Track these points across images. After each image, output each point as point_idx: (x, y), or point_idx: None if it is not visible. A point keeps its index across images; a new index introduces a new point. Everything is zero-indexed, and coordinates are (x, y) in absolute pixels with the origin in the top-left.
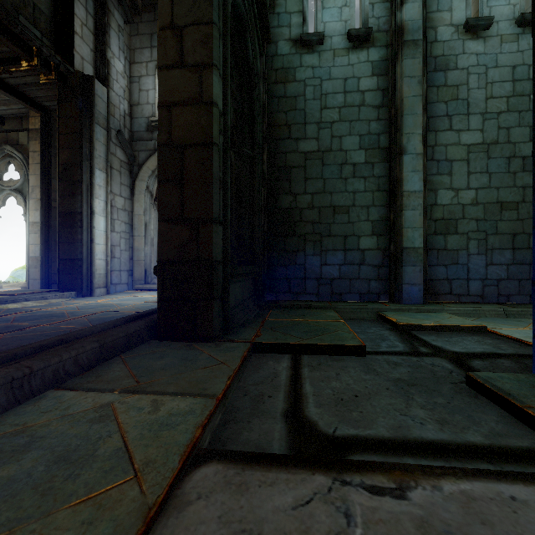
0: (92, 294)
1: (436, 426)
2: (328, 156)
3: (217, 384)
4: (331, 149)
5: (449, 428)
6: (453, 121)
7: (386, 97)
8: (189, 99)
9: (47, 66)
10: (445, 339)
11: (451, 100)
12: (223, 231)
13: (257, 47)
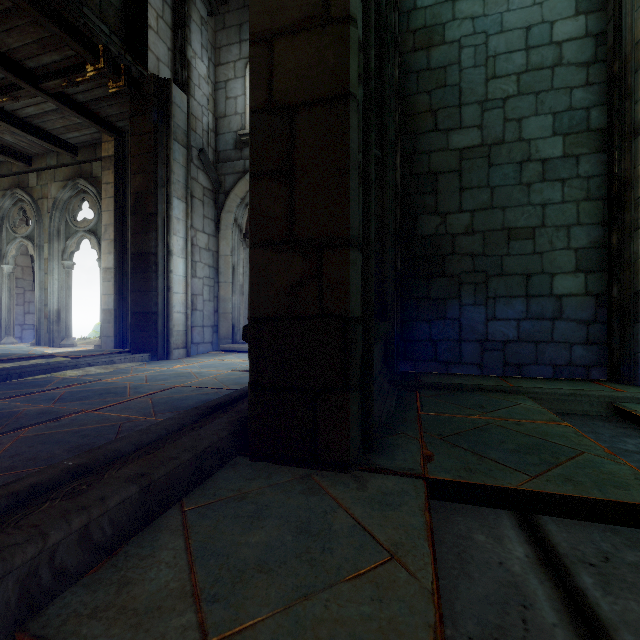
0: (169, 357)
1: None
2: (499, 152)
3: None
4: (503, 140)
5: None
6: None
7: (602, 46)
8: (304, 19)
9: (116, 70)
10: None
11: None
12: (363, 262)
13: None
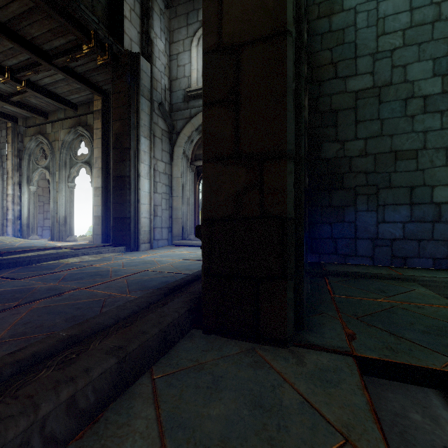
0: (138, 249)
1: None
2: (387, 92)
3: None
4: (391, 82)
5: None
6: None
7: None
8: None
9: (102, 48)
10: None
11: None
12: (295, 172)
13: None
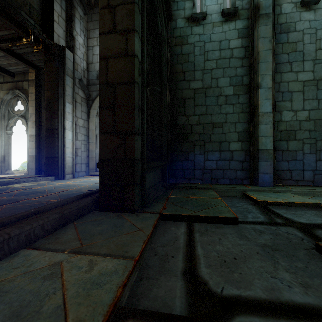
0: (64, 178)
1: (301, 289)
2: (209, 91)
3: (135, 248)
4: (211, 86)
5: (312, 292)
6: (293, 66)
7: (247, 51)
8: (119, 53)
9: (37, 41)
10: (292, 213)
11: (292, 52)
12: (141, 139)
13: (164, 23)
